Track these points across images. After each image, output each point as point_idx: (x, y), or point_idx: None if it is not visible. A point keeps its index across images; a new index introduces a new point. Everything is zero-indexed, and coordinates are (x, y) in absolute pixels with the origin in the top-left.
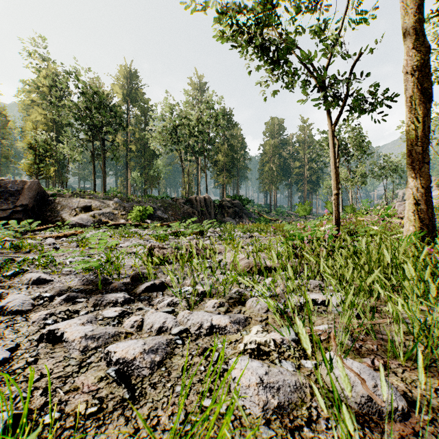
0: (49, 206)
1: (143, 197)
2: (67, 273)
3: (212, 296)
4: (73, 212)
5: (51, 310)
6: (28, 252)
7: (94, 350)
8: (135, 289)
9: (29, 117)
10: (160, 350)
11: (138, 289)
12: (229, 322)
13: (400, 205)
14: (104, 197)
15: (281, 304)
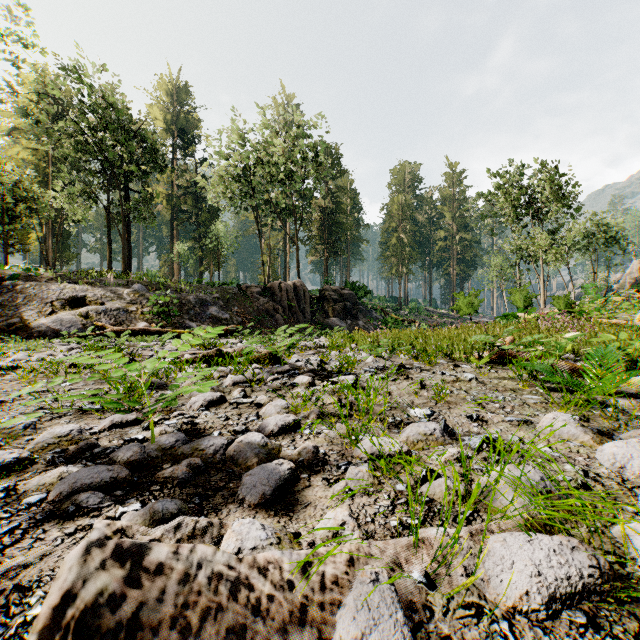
0: (2, 297)
1: (188, 283)
2: None
3: None
4: (46, 309)
5: None
6: None
7: None
8: None
9: (7, 153)
10: None
11: None
12: None
13: None
14: (116, 283)
15: None
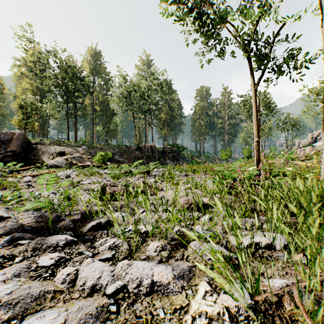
0: (33, 152)
1: (105, 145)
2: (28, 209)
3: (155, 236)
4: (50, 157)
5: None
6: (5, 188)
7: (6, 322)
8: (82, 227)
9: (20, 85)
10: None
11: (85, 228)
12: (172, 278)
13: (301, 151)
14: (75, 145)
15: (224, 248)
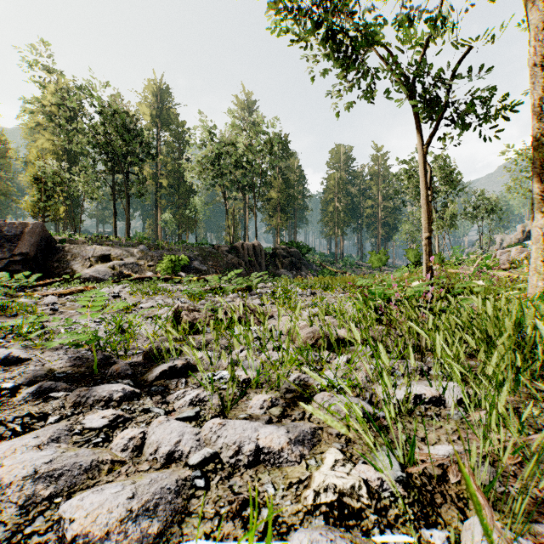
0: (57, 255)
1: (176, 244)
2: (56, 347)
3: (261, 387)
4: (86, 263)
5: (2, 415)
6: (15, 315)
7: (46, 501)
8: (146, 373)
9: (34, 144)
10: (161, 506)
11: (151, 375)
12: (286, 443)
13: (503, 253)
14: (127, 244)
15: (367, 403)
